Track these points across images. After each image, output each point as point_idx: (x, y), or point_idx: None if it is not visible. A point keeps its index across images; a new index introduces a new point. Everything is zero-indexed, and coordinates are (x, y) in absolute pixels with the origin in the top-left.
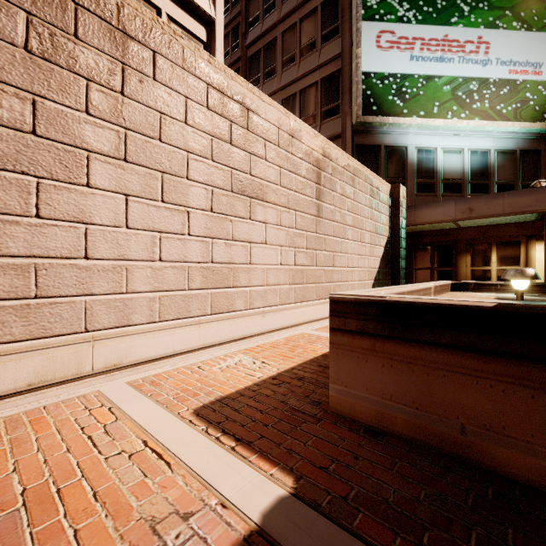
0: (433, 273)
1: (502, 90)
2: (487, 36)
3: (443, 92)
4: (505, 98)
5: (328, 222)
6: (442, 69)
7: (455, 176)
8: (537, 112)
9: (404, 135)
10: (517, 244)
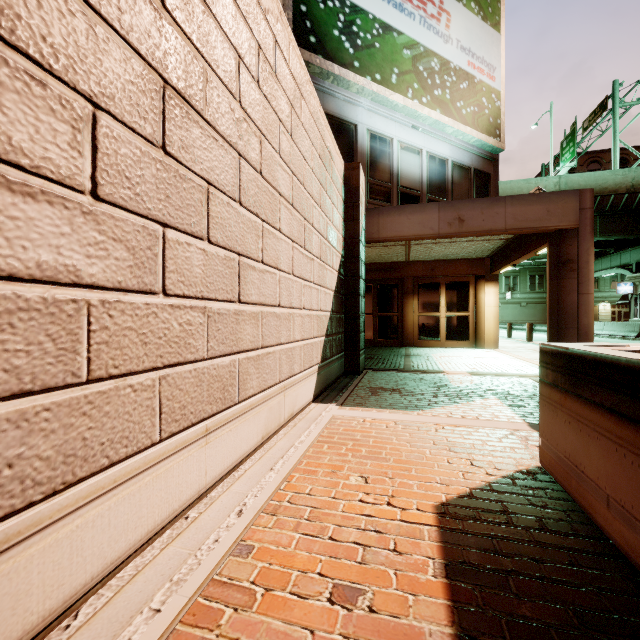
0: (376, 320)
1: (462, 83)
2: (448, 4)
3: (403, 57)
4: (465, 95)
5: (220, 142)
6: (402, 23)
7: (413, 184)
8: (491, 124)
9: (353, 105)
10: (466, 285)
